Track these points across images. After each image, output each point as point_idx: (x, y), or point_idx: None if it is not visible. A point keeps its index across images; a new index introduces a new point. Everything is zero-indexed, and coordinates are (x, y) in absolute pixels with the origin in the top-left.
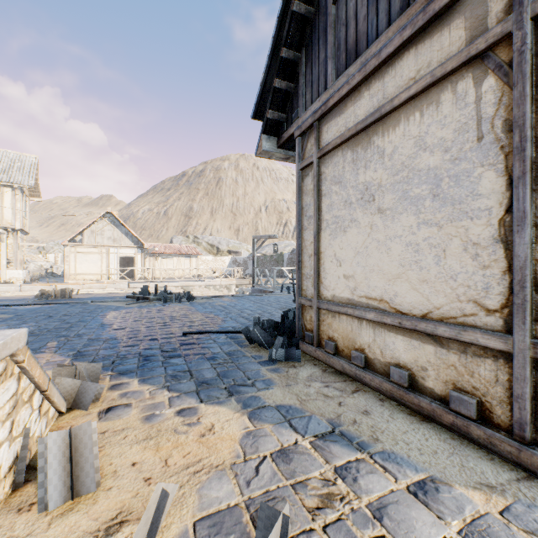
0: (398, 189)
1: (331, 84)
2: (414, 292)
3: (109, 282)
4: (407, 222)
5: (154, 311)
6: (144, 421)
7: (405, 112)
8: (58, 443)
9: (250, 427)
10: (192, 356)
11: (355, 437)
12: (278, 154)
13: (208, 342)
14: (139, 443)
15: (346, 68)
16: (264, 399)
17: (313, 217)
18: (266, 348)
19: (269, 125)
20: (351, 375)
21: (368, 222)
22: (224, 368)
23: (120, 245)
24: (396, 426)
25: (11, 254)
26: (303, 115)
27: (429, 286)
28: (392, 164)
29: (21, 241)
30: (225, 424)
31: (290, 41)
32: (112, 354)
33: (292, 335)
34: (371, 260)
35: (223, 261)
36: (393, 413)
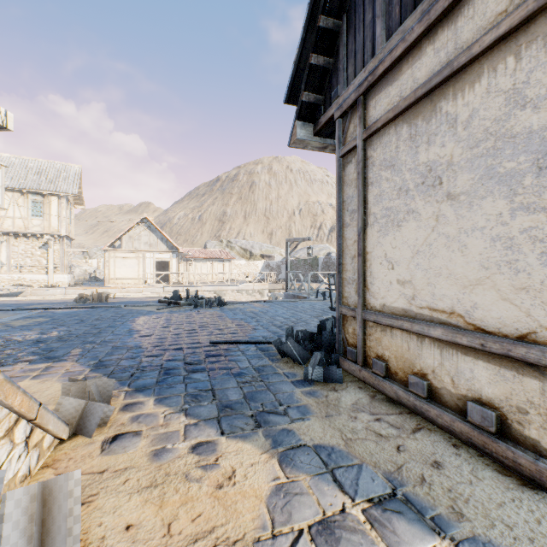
0: (478, 166)
1: (380, 48)
2: (505, 304)
3: (145, 286)
4: (493, 208)
5: (183, 317)
6: (151, 458)
7: (490, 60)
8: (23, 504)
9: (281, 478)
10: (217, 370)
11: (427, 507)
12: (314, 142)
13: (235, 354)
14: (140, 492)
15: (401, 24)
16: (299, 435)
17: (357, 211)
18: (300, 364)
19: (304, 110)
20: (409, 405)
21: (432, 212)
22: (252, 388)
23: (156, 250)
24: (485, 492)
25: (57, 259)
26: (344, 92)
27: (532, 295)
28: (470, 133)
29: (66, 247)
30: (249, 470)
31: (329, 7)
32: (132, 365)
33: (331, 350)
34: (436, 260)
35: (256, 265)
36: (476, 468)
